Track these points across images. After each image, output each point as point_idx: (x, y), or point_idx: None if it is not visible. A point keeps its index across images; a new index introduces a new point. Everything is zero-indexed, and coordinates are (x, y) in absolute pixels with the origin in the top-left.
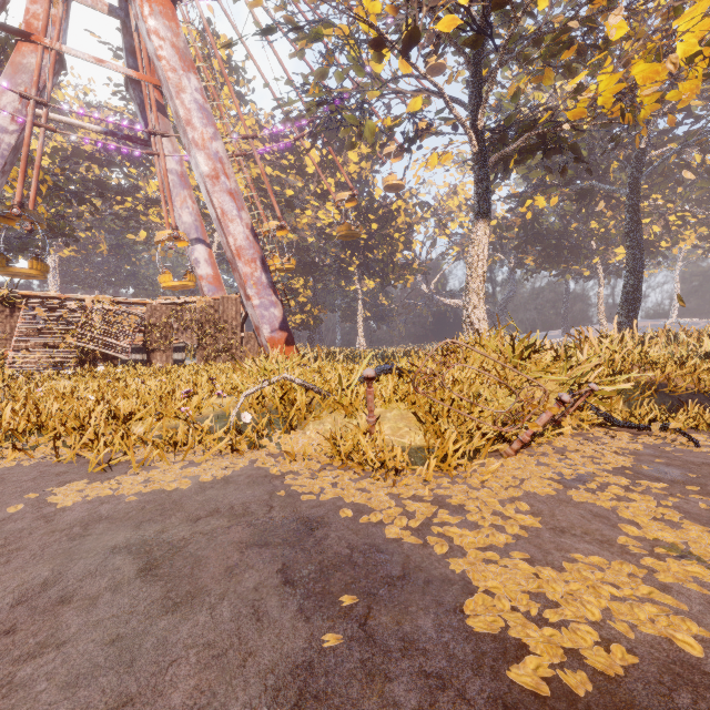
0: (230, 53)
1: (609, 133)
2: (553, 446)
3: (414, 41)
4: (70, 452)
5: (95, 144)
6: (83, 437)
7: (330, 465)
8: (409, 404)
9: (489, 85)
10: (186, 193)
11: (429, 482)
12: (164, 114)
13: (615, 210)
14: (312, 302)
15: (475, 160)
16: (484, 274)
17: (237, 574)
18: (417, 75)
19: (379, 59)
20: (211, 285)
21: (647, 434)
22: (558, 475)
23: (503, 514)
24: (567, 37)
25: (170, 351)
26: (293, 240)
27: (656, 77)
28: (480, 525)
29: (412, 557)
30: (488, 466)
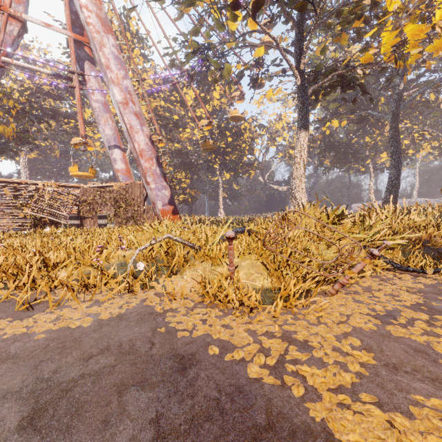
0: (138, 28)
1: (378, 81)
2: (360, 286)
3: (259, 5)
4: (4, 294)
5: (50, 85)
6: (15, 282)
7: (200, 303)
8: (258, 256)
9: (309, 39)
10: (108, 115)
11: (277, 318)
12: (93, 64)
13: (380, 130)
14: (190, 187)
15: (298, 90)
16: (304, 167)
17: (113, 425)
18: (261, 31)
19: (235, 19)
20: (124, 175)
21: (422, 276)
22: (373, 311)
23: (341, 349)
24: (359, 9)
25: (96, 218)
26: (178, 148)
27: (421, 33)
28: (326, 362)
29: (273, 401)
30: (319, 303)
